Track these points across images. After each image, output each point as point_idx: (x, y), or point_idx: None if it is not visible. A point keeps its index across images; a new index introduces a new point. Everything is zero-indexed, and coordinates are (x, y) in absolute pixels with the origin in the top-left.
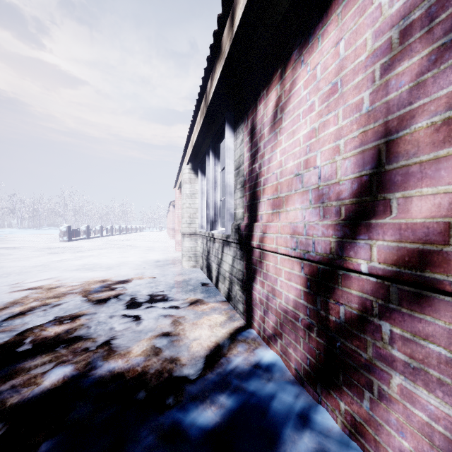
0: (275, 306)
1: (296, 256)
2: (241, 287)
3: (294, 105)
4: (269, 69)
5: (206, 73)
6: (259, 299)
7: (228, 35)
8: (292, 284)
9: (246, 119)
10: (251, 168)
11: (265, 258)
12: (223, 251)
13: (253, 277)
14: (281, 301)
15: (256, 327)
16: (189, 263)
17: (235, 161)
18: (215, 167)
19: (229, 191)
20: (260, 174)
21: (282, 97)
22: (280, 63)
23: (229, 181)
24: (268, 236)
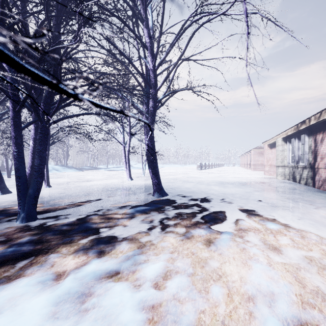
0: (321, 179)
1: (325, 168)
2: (311, 179)
3: (325, 141)
4: (320, 129)
5: (299, 123)
6: (317, 179)
7: (308, 122)
8: (325, 173)
9: (313, 136)
10: (314, 149)
11: (319, 170)
12: (303, 170)
13: (315, 175)
14: (322, 178)
15: (316, 186)
16: (281, 178)
17: (308, 145)
18: (298, 143)
19: (306, 153)
20: (317, 151)
21: (323, 137)
22: (322, 130)
23: (306, 150)
24: (319, 165)
